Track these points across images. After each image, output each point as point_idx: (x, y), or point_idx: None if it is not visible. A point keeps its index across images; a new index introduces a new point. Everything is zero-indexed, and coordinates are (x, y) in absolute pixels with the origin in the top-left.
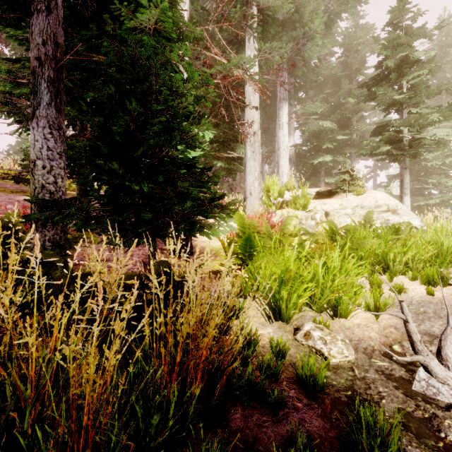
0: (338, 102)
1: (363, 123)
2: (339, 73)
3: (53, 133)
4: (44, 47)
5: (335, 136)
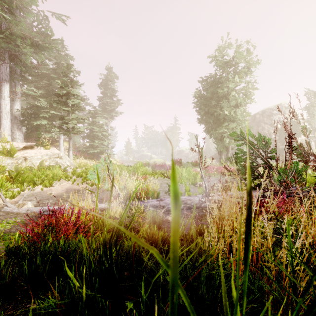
0: (52, 91)
1: None
2: (52, 74)
3: None
4: None
5: (49, 110)
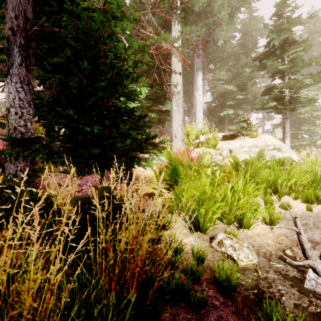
0: (238, 71)
1: (255, 87)
2: (238, 51)
3: (23, 87)
4: (16, 20)
5: (235, 96)
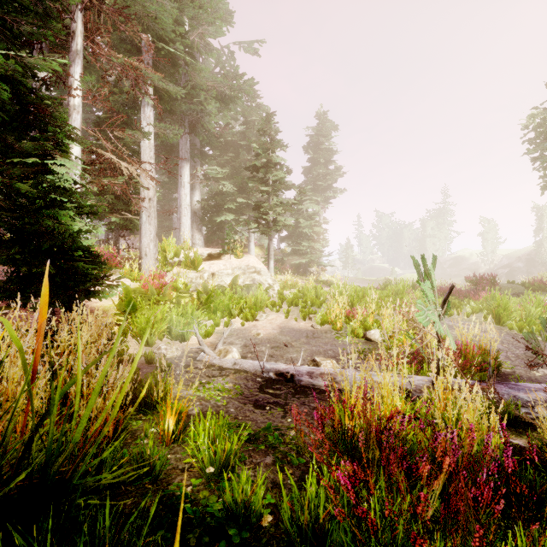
0: (239, 167)
1: (259, 190)
2: (240, 141)
3: None
4: None
5: (236, 198)
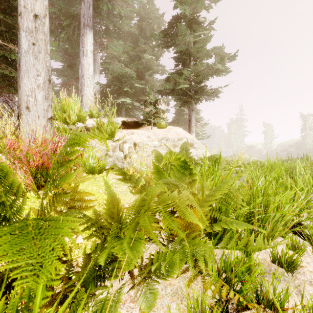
0: (136, 56)
1: (152, 79)
2: (136, 33)
3: None
4: None
5: (133, 83)
